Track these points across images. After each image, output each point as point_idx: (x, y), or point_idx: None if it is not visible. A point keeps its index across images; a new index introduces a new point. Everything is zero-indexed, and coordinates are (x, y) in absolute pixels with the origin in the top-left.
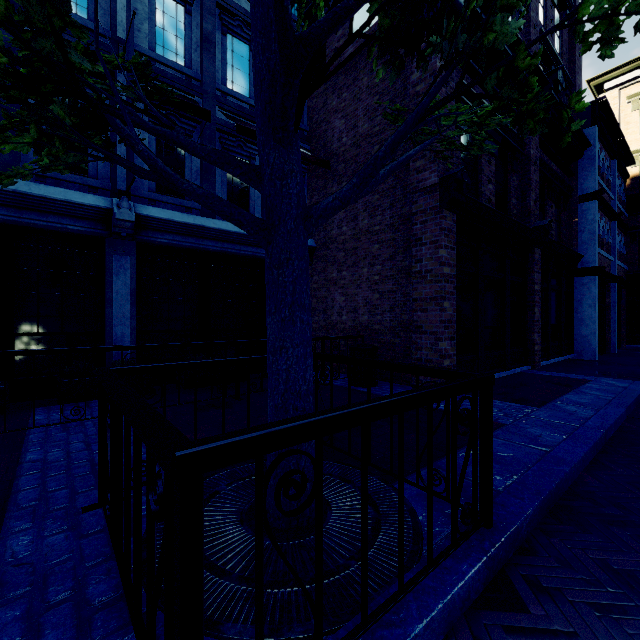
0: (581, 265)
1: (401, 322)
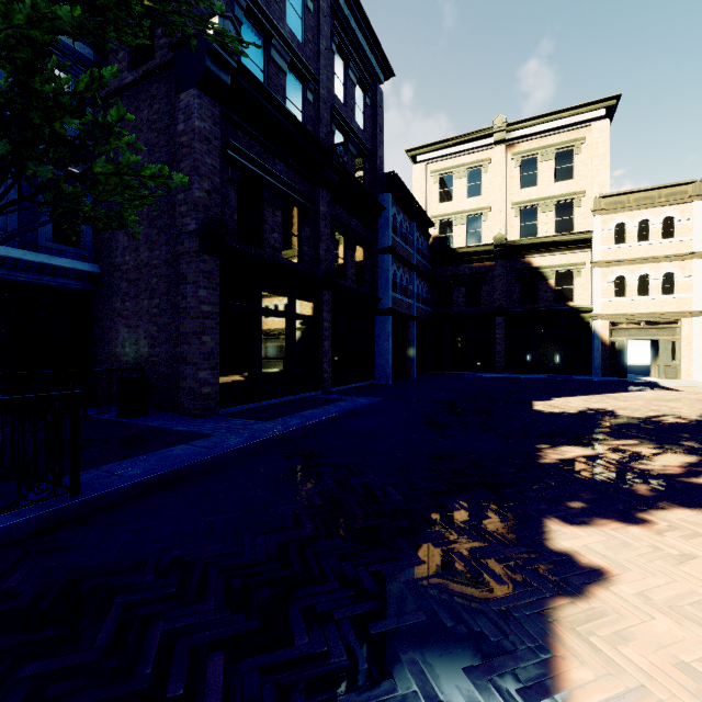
0: (380, 306)
1: (175, 354)
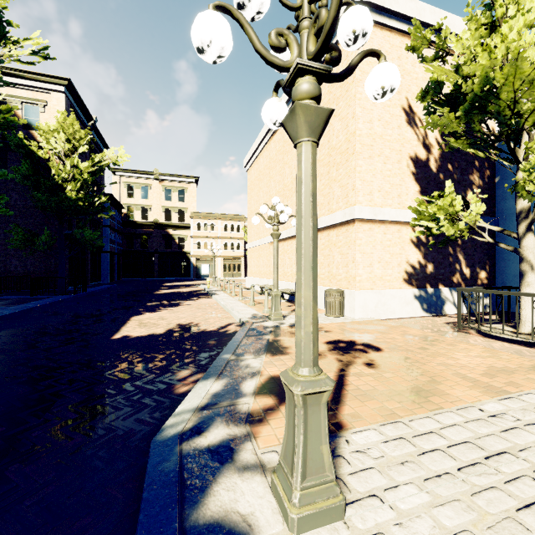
0: (104, 249)
1: (50, 270)
